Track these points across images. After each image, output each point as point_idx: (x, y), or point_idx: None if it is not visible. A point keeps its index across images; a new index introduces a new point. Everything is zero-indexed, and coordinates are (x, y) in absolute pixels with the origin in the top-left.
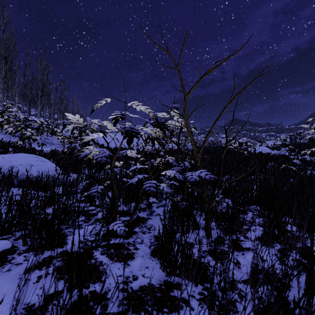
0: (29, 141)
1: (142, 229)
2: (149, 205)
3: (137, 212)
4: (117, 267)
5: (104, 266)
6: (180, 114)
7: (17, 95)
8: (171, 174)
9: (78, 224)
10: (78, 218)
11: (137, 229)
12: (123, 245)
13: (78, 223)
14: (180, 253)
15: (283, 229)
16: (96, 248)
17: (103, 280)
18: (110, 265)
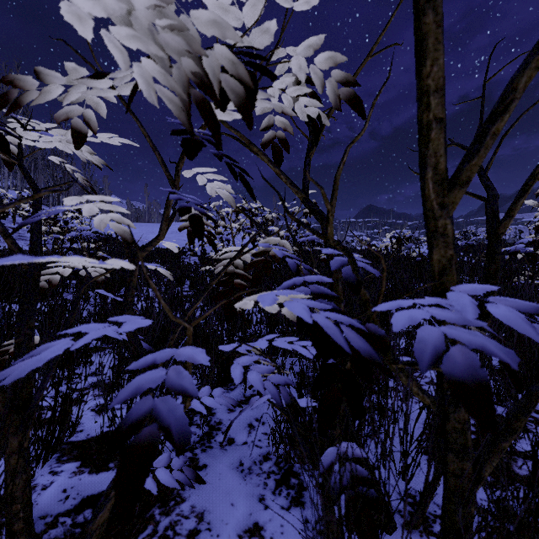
0: None
1: None
2: None
3: None
4: None
5: None
6: None
7: None
8: (283, 310)
9: None
10: None
11: None
12: None
13: None
14: None
15: None
16: None
17: None
18: None
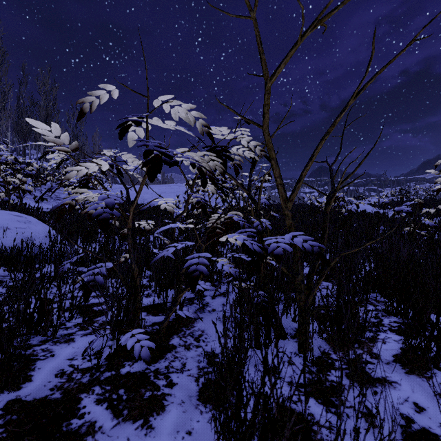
0: (19, 194)
1: (186, 339)
2: (200, 293)
3: (176, 309)
4: (126, 435)
5: (97, 434)
6: (255, 124)
7: (10, 129)
8: (237, 242)
9: None
10: None
11: (175, 340)
12: (146, 377)
13: None
14: (262, 415)
15: None
16: (90, 387)
17: None
18: (109, 432)
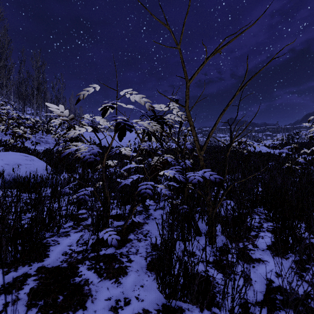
0: (22, 140)
1: (138, 235)
2: (146, 207)
3: (131, 217)
4: (106, 286)
5: (90, 285)
6: (181, 105)
7: (13, 93)
8: (170, 175)
9: (3, 272)
10: (1, 262)
11: (131, 236)
12: (115, 256)
13: (2, 270)
14: (183, 272)
15: (299, 237)
16: (83, 261)
17: (87, 306)
18: (97, 284)
